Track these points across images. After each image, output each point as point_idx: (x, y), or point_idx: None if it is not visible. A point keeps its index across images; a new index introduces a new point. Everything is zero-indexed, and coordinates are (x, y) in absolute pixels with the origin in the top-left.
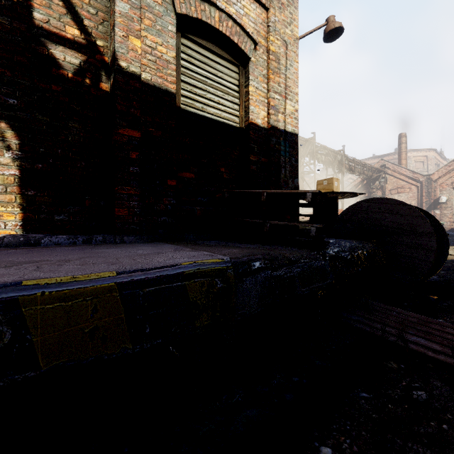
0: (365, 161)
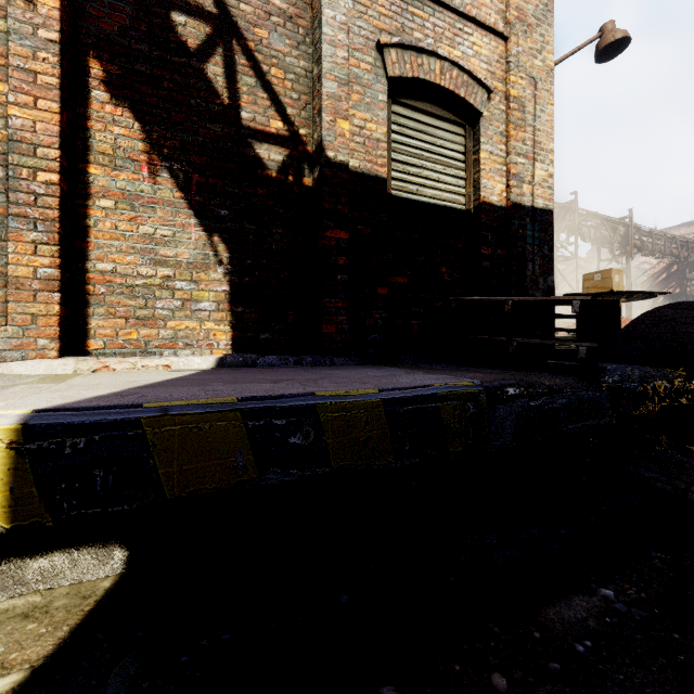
0: (675, 230)
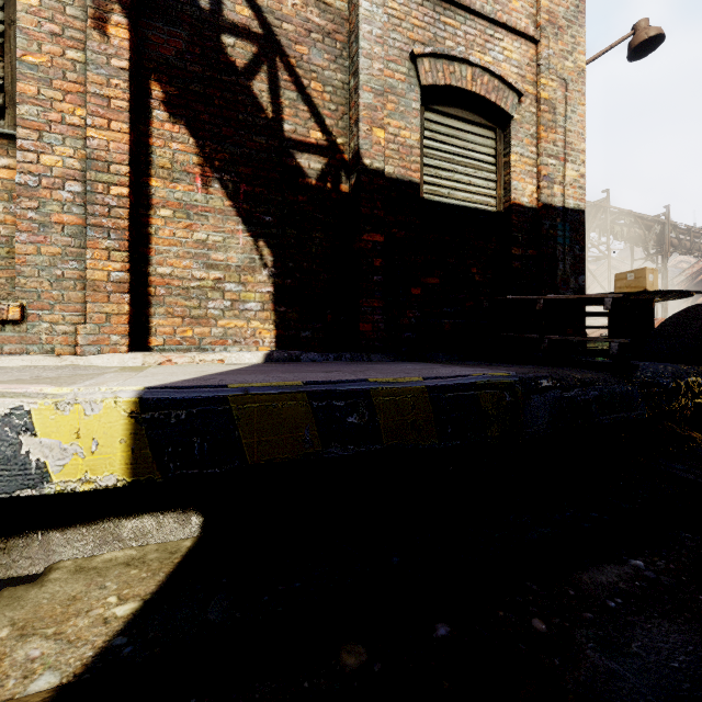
0: None
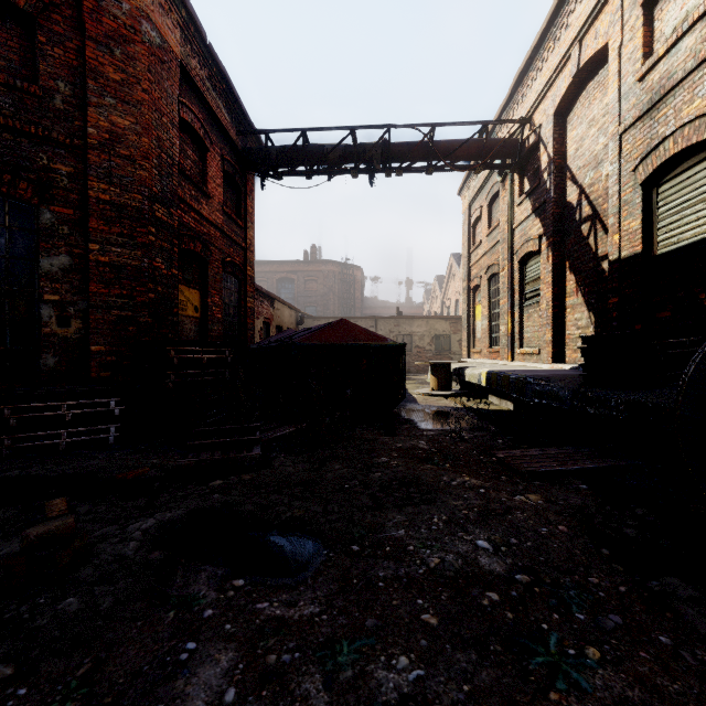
0: None
